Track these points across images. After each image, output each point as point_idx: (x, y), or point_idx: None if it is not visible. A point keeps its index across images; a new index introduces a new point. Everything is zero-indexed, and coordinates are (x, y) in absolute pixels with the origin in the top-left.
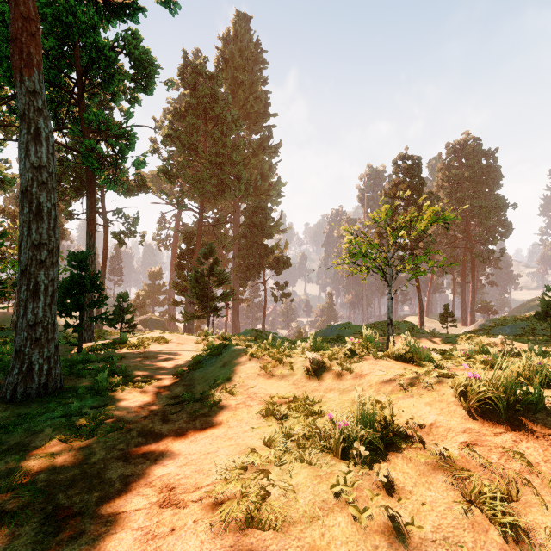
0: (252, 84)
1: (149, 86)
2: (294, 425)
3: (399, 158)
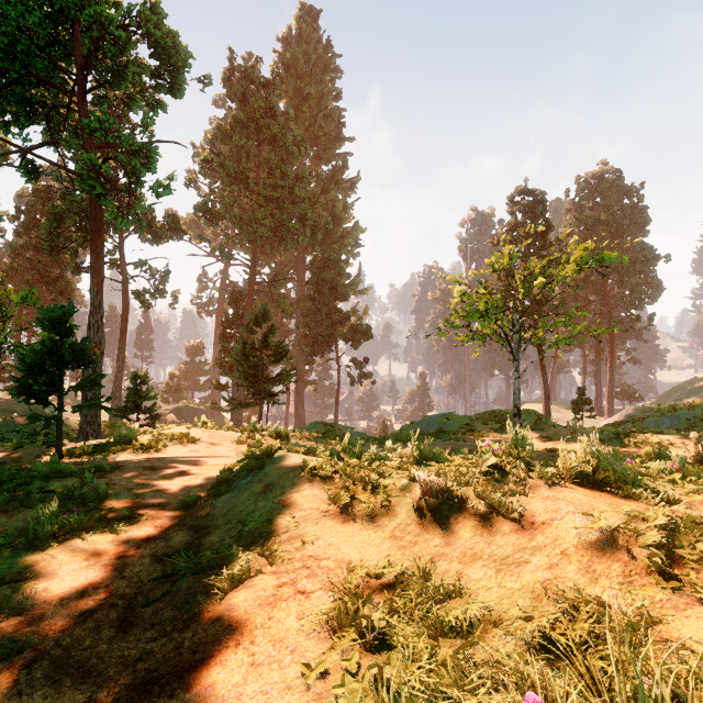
0: (321, 98)
1: (176, 83)
2: (407, 676)
3: (517, 193)
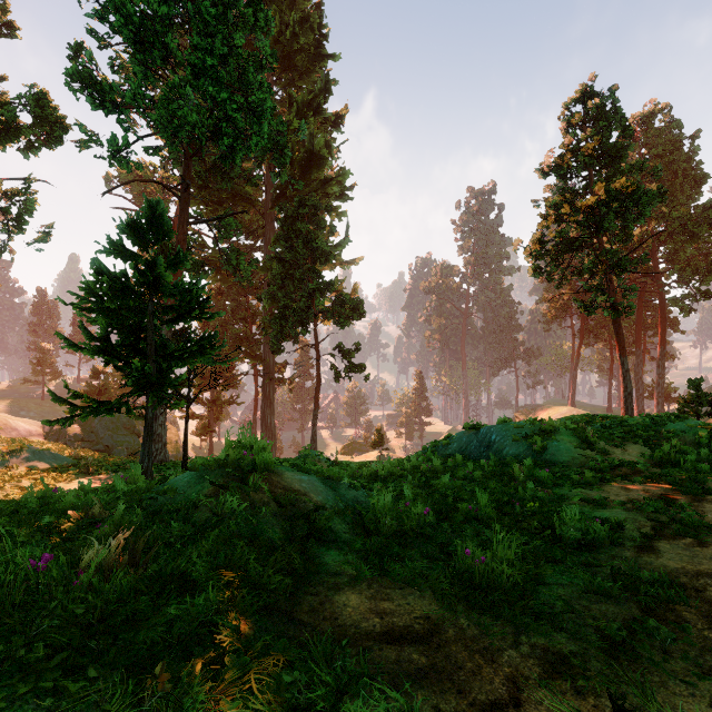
0: None
1: None
2: None
3: (581, 94)
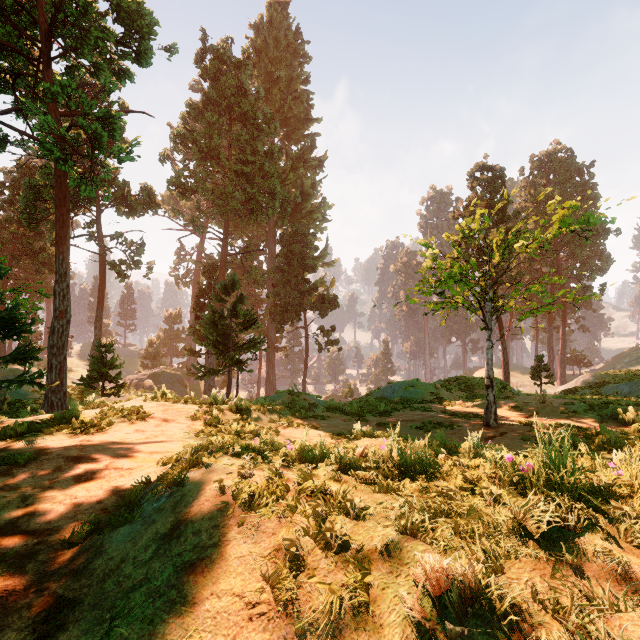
0: (291, 82)
1: (141, 50)
2: None
3: (477, 169)
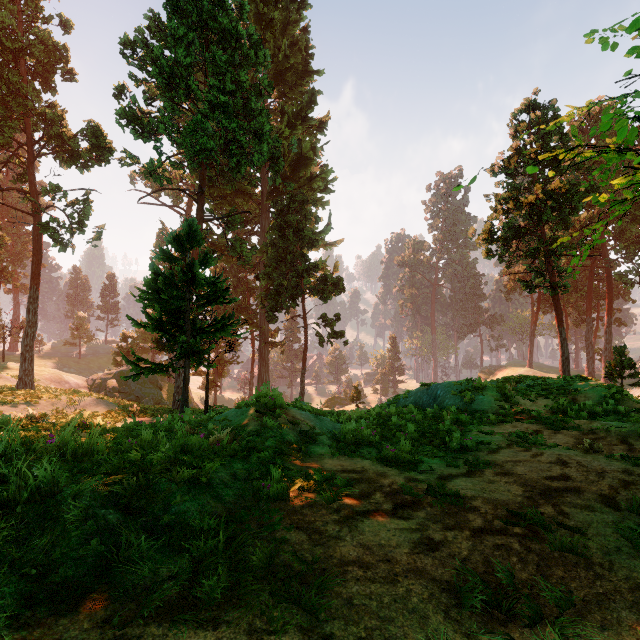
0: (287, 26)
1: None
2: None
3: (525, 107)
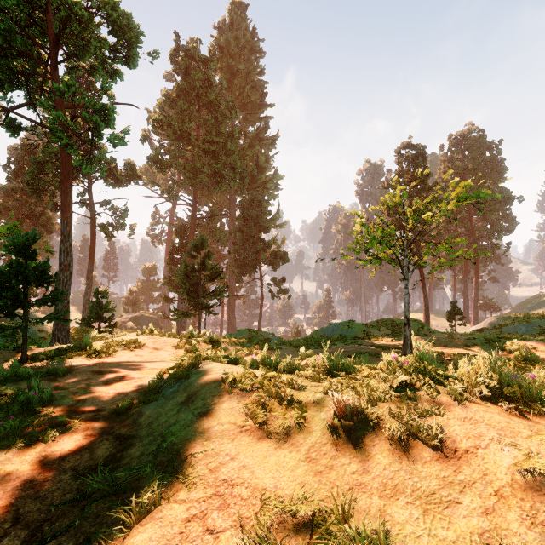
0: (248, 73)
1: (130, 56)
2: None
3: (403, 147)
